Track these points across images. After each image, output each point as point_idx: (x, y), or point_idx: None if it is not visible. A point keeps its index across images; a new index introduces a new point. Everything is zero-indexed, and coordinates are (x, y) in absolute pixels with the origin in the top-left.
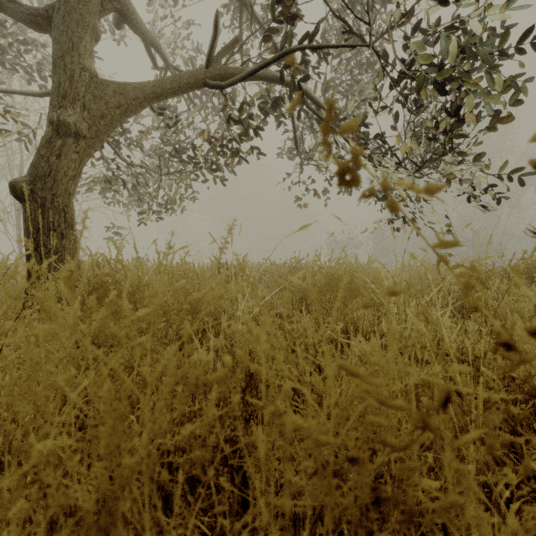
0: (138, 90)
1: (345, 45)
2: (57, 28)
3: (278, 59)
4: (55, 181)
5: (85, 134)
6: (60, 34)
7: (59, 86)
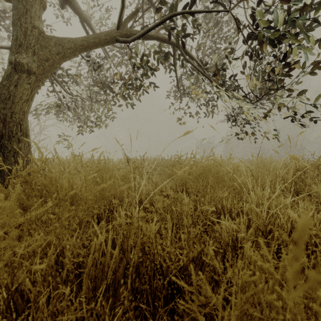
0: (72, 43)
1: (212, 10)
2: None
3: (166, 20)
4: (13, 103)
5: (34, 71)
6: (18, 3)
7: (17, 38)
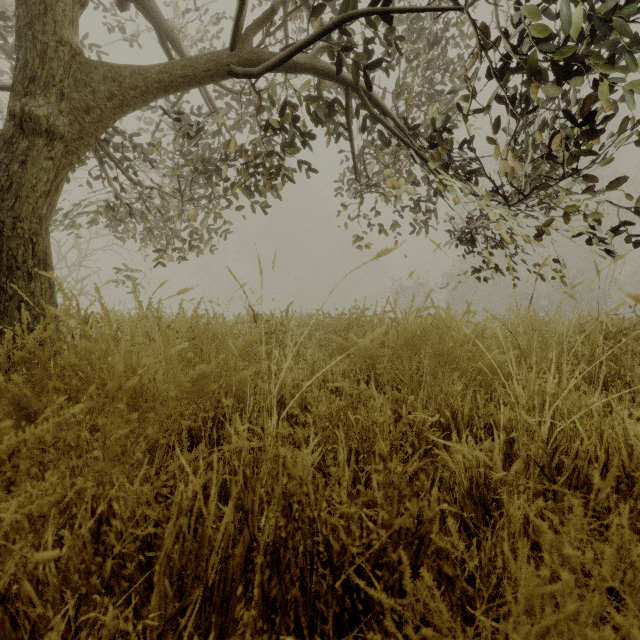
0: (140, 75)
1: (429, 7)
2: None
3: (334, 27)
4: (18, 198)
5: (62, 133)
6: None
7: (26, 65)
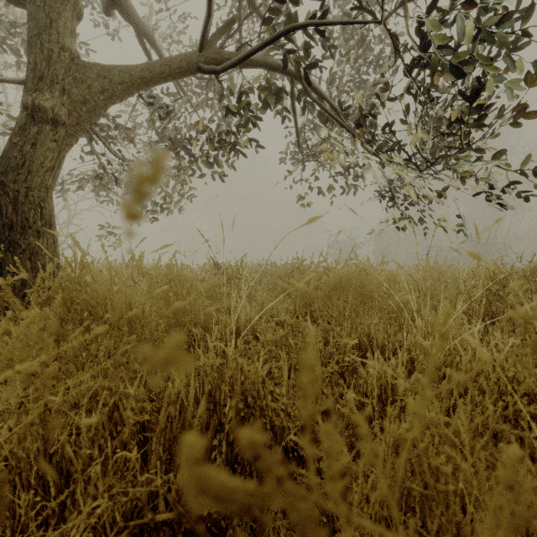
0: (125, 74)
1: (354, 21)
2: (33, 2)
3: (279, 37)
4: (30, 172)
5: (64, 121)
6: (37, 10)
7: (35, 67)
